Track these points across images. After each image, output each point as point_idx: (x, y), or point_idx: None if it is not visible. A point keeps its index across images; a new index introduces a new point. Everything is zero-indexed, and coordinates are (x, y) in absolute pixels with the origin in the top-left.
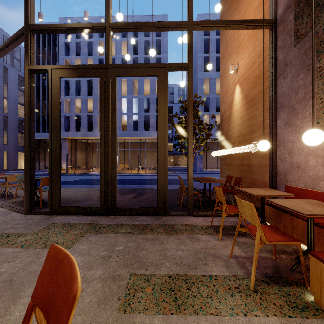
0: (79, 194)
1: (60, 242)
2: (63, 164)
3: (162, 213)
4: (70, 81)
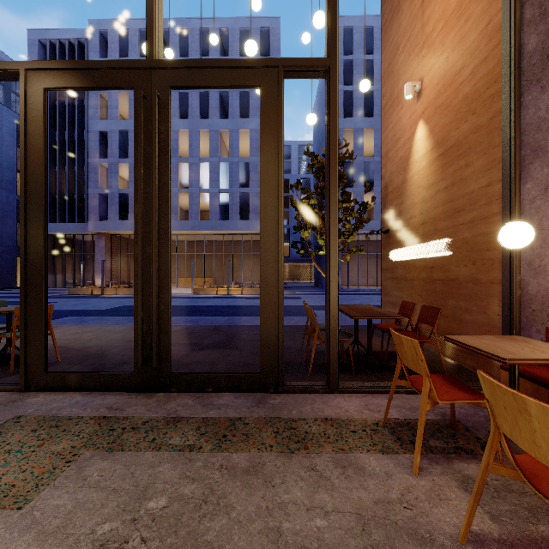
0: (107, 339)
1: (6, 482)
2: (97, 278)
3: (270, 388)
4: (109, 133)
